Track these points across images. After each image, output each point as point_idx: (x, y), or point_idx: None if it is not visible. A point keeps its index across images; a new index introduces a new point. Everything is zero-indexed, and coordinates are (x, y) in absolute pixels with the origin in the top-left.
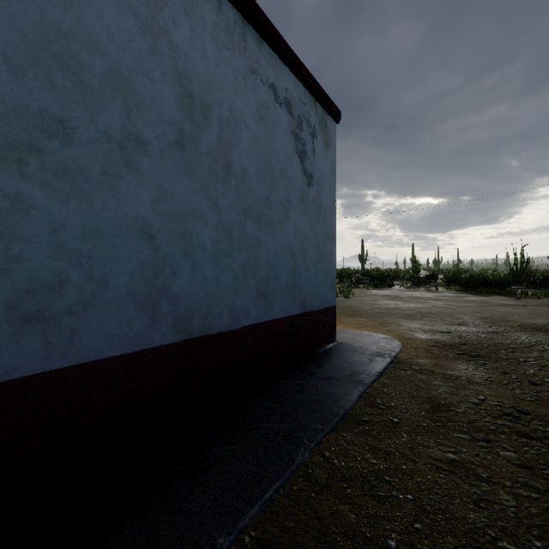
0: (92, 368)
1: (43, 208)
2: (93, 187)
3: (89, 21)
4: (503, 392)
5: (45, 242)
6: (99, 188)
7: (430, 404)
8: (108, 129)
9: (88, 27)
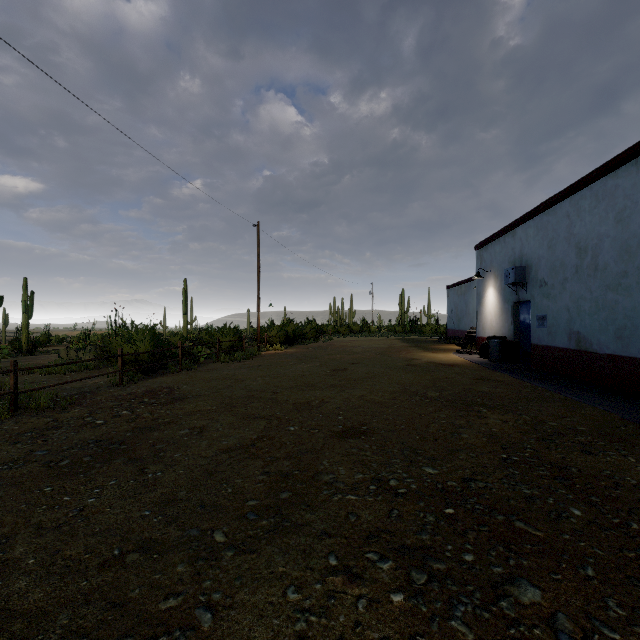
0: (633, 360)
1: (621, 302)
2: (633, 291)
3: (632, 228)
4: (638, 475)
5: (621, 313)
6: (635, 290)
7: (639, 444)
8: (638, 265)
9: (632, 231)
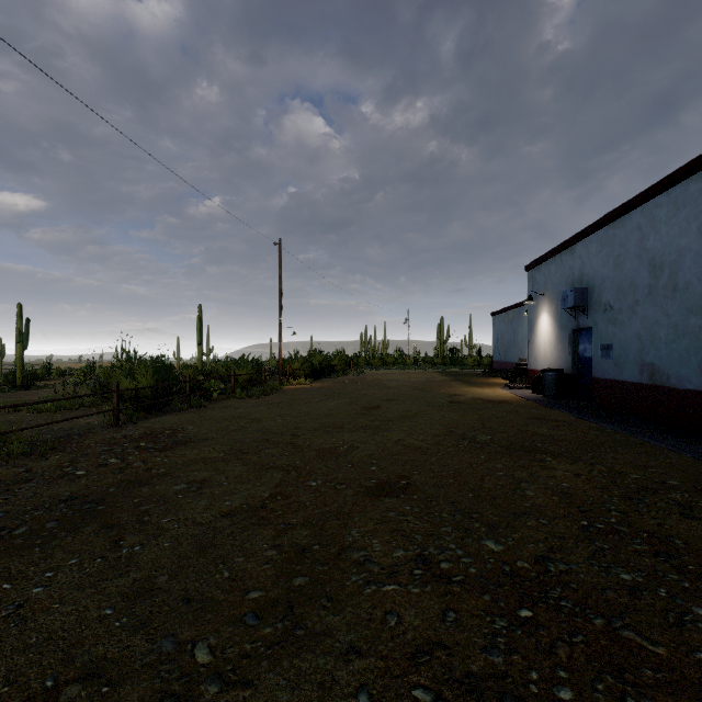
0: None
1: None
2: None
3: None
4: None
5: None
6: None
7: None
8: None
9: None
